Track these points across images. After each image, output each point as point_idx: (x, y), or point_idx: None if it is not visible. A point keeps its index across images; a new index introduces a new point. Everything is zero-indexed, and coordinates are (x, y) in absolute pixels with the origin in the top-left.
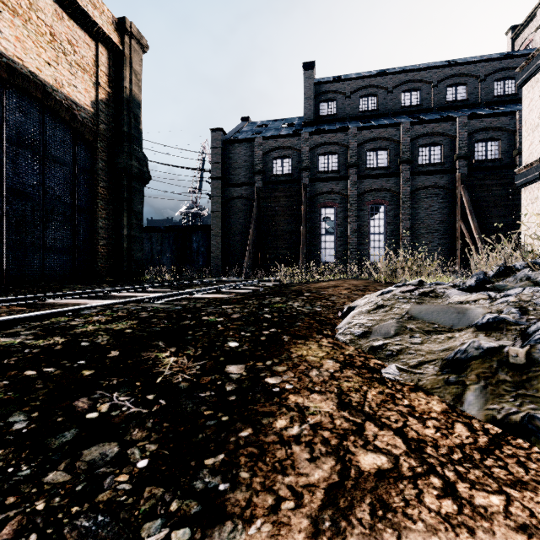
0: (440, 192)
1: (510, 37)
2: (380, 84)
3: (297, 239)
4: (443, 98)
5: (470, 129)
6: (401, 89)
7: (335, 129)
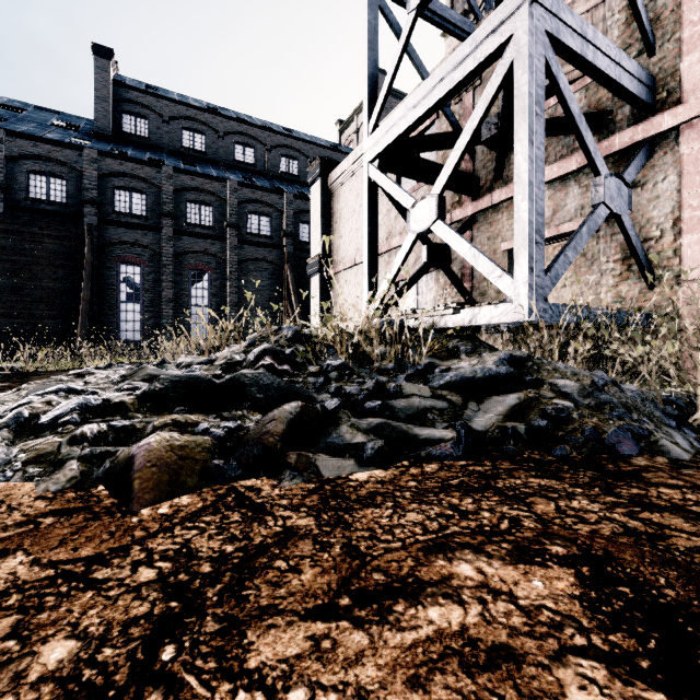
0: (270, 268)
1: (339, 129)
2: (209, 123)
3: (77, 304)
4: (277, 166)
5: (296, 208)
6: (234, 139)
7: (141, 159)
